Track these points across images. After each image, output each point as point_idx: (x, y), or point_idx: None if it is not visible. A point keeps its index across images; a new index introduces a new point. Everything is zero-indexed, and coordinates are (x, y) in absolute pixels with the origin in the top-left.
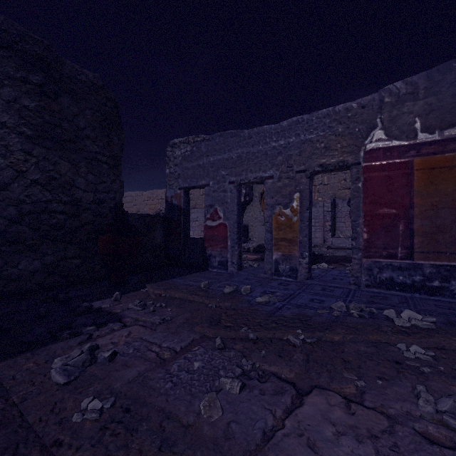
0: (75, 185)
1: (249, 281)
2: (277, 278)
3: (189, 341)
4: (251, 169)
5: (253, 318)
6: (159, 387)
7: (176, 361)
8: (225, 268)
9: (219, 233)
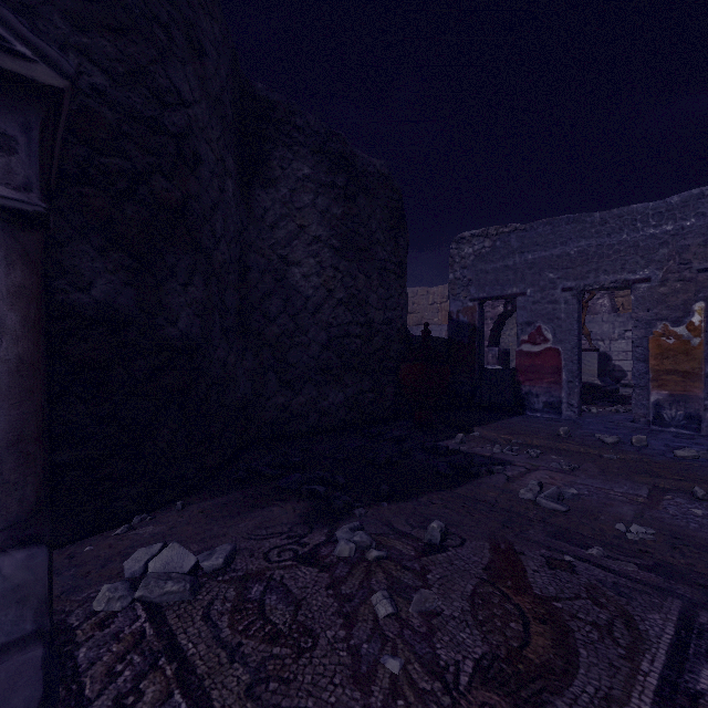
0: (368, 302)
1: (617, 430)
2: (659, 429)
3: (647, 490)
4: (604, 269)
5: (703, 474)
6: (684, 525)
7: (663, 506)
8: (556, 413)
9: (544, 362)
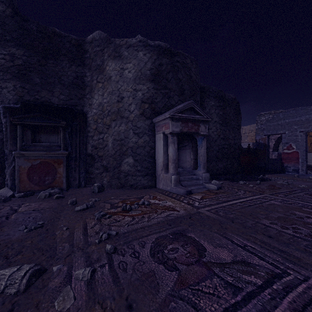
0: (229, 138)
1: None
2: None
3: None
4: None
5: None
6: None
7: None
8: (297, 172)
9: (292, 156)
